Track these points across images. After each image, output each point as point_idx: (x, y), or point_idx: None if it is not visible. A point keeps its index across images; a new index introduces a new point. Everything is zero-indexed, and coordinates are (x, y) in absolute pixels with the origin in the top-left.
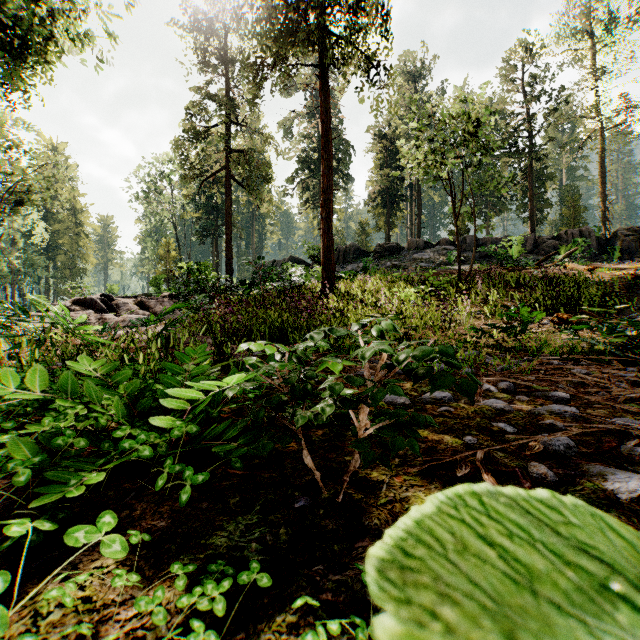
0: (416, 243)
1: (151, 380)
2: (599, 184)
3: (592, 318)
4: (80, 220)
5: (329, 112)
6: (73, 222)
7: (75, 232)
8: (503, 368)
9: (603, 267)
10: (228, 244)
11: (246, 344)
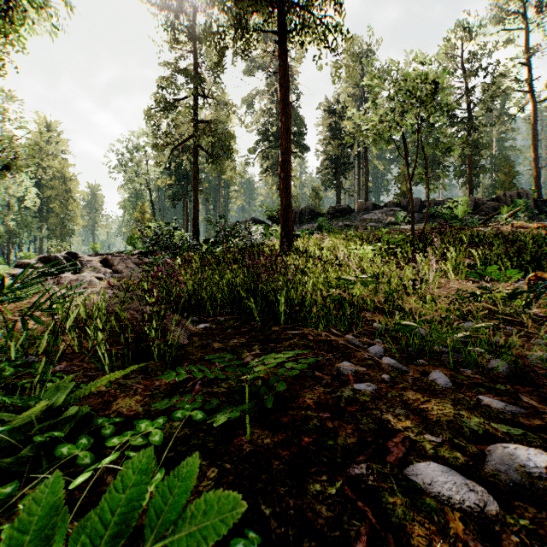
0: (365, 205)
1: None
2: (531, 151)
3: None
4: (69, 187)
5: (287, 77)
6: (63, 189)
7: (65, 198)
8: (543, 358)
9: None
10: (195, 206)
11: None
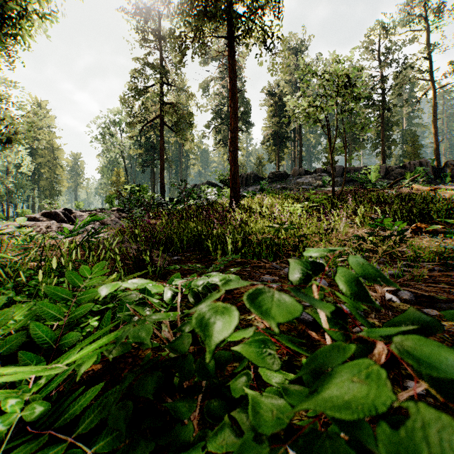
0: (299, 171)
1: (45, 300)
2: (432, 128)
3: (446, 227)
4: (56, 155)
5: (235, 72)
6: (52, 157)
7: (53, 164)
8: (391, 273)
9: (442, 188)
10: (161, 172)
11: (108, 286)
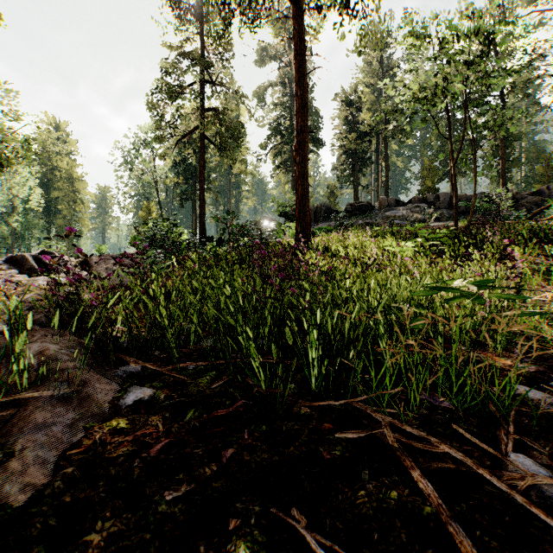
0: (387, 201)
1: None
2: None
3: None
4: (76, 188)
5: (304, 42)
6: (70, 190)
7: (72, 199)
8: None
9: None
10: (201, 203)
11: None
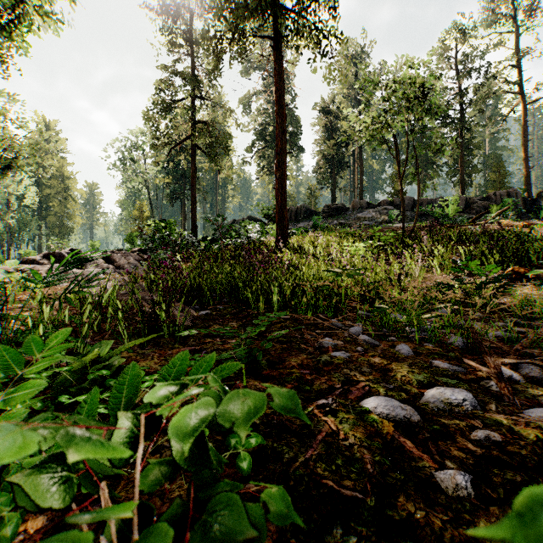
0: (360, 204)
1: None
2: (522, 151)
3: None
4: (68, 186)
5: (283, 80)
6: (62, 187)
7: (63, 196)
8: (497, 335)
9: (538, 223)
10: (193, 205)
11: None
